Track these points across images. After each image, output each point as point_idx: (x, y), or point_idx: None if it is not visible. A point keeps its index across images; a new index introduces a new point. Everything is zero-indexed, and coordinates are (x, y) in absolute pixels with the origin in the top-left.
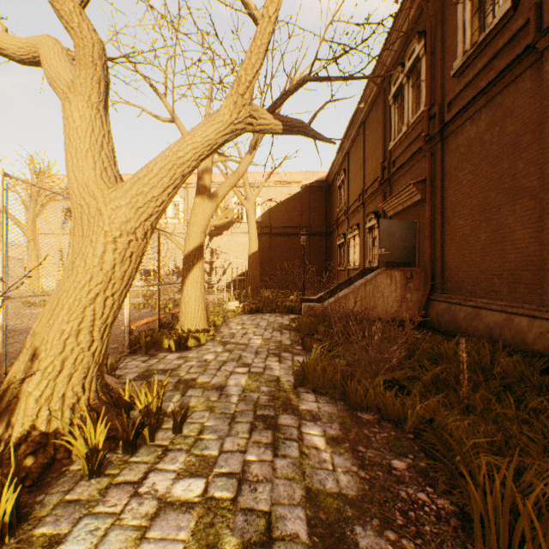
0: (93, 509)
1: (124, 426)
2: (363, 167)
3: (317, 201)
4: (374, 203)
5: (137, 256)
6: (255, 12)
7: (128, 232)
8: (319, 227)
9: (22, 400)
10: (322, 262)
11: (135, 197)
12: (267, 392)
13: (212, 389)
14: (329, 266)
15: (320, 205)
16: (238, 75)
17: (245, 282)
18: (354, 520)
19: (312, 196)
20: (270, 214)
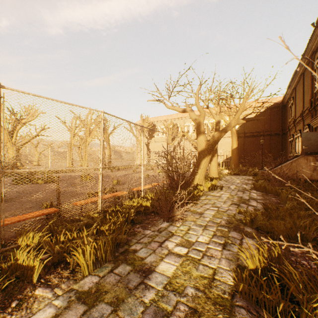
0: (212, 193)
1: (212, 185)
2: (302, 98)
3: (275, 115)
4: (308, 119)
5: (211, 154)
6: (238, 107)
7: (210, 149)
8: (277, 131)
9: (195, 179)
10: (278, 151)
11: (212, 143)
12: (241, 188)
13: (226, 187)
14: (284, 153)
15: (277, 117)
16: (234, 117)
17: (229, 162)
18: (258, 200)
19: (272, 113)
20: (244, 125)
